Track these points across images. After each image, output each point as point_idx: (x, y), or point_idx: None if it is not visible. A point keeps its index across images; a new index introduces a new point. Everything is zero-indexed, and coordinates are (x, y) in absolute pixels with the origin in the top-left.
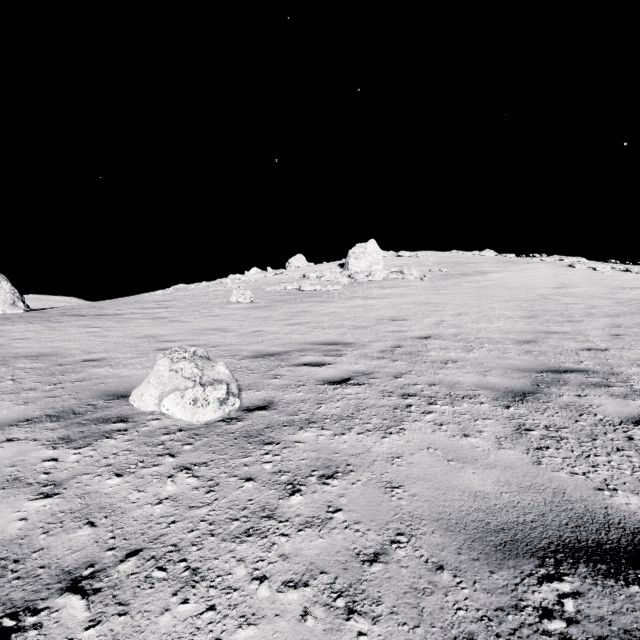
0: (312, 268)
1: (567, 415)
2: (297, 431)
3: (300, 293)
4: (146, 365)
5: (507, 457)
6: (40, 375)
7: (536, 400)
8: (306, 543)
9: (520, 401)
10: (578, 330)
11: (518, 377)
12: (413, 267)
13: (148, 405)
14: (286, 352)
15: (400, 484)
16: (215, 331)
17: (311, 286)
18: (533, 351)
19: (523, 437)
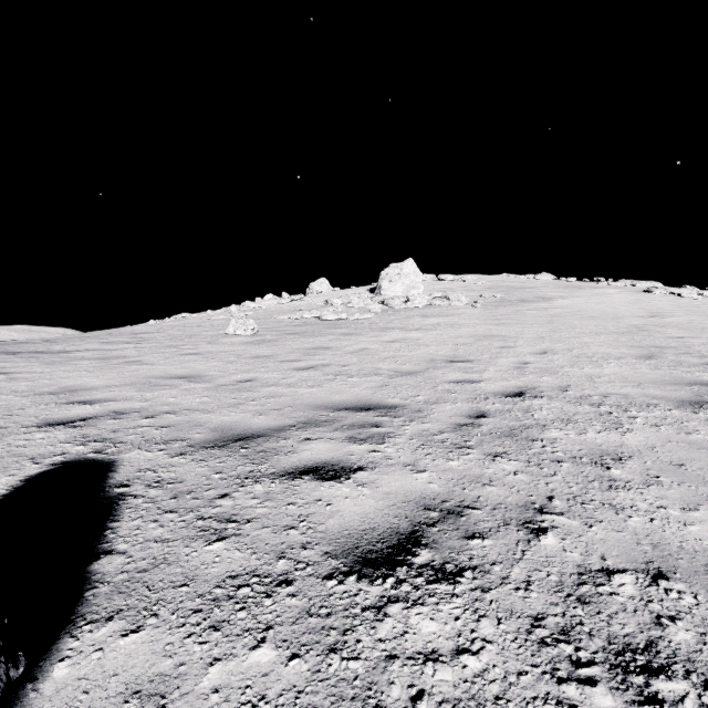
0: (337, 293)
1: None
2: None
3: (320, 323)
4: None
5: None
6: None
7: None
8: None
9: None
10: None
11: None
12: (459, 292)
13: None
14: (278, 430)
15: None
16: (180, 380)
17: (334, 314)
18: None
19: None
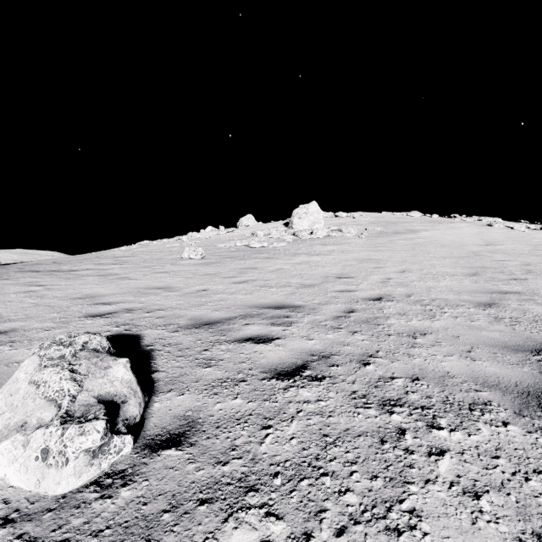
0: (260, 227)
1: None
2: (222, 524)
3: (248, 249)
4: None
5: None
6: None
7: None
8: None
9: None
10: (530, 289)
11: (516, 362)
12: (350, 226)
13: None
14: (228, 319)
15: None
16: (159, 290)
17: (259, 243)
18: (502, 318)
19: None
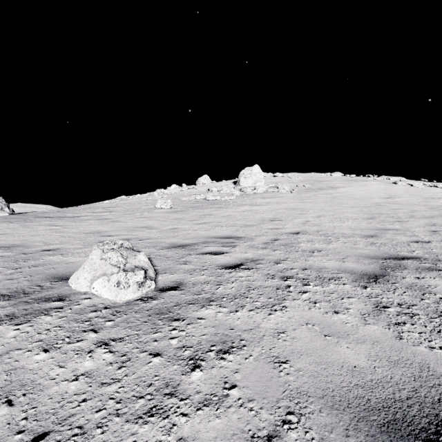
0: (214, 184)
1: (413, 294)
2: (200, 308)
3: (205, 202)
4: (89, 254)
5: (373, 332)
6: (6, 261)
7: (386, 281)
8: (204, 424)
9: (374, 282)
10: (406, 227)
11: (368, 263)
12: (285, 184)
13: (82, 287)
14: (194, 244)
15: (286, 359)
16: (143, 228)
17: (213, 197)
18: (376, 243)
19: (382, 313)
